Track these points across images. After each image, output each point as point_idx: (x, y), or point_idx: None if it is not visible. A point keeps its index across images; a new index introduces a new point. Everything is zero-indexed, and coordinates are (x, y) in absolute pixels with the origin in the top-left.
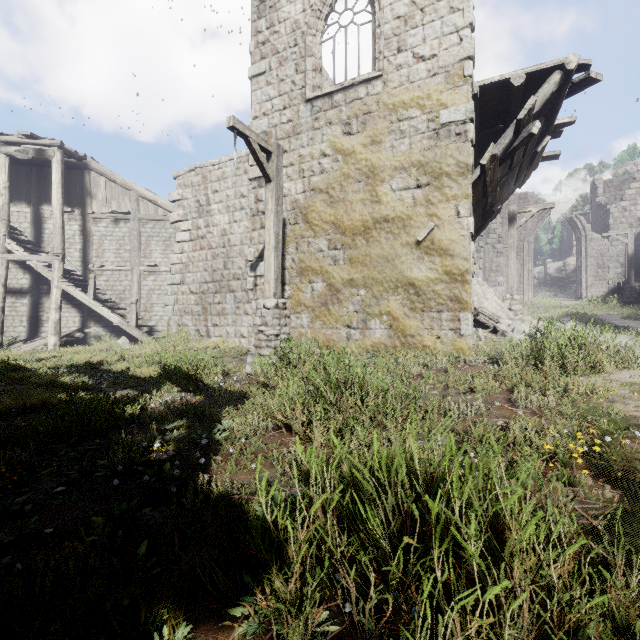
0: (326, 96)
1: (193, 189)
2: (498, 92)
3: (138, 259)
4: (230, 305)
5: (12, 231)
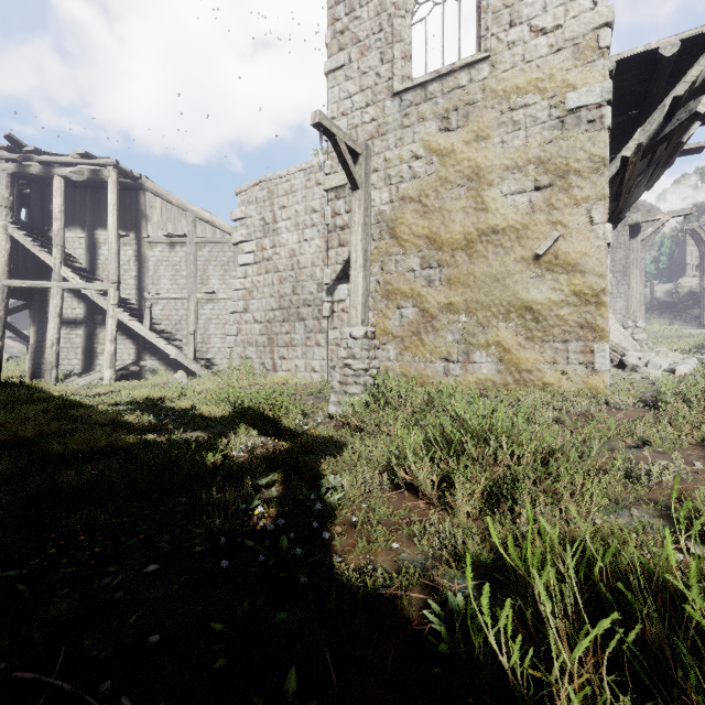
0: (418, 87)
1: (258, 206)
2: (639, 68)
3: (195, 286)
4: (299, 335)
5: (67, 258)
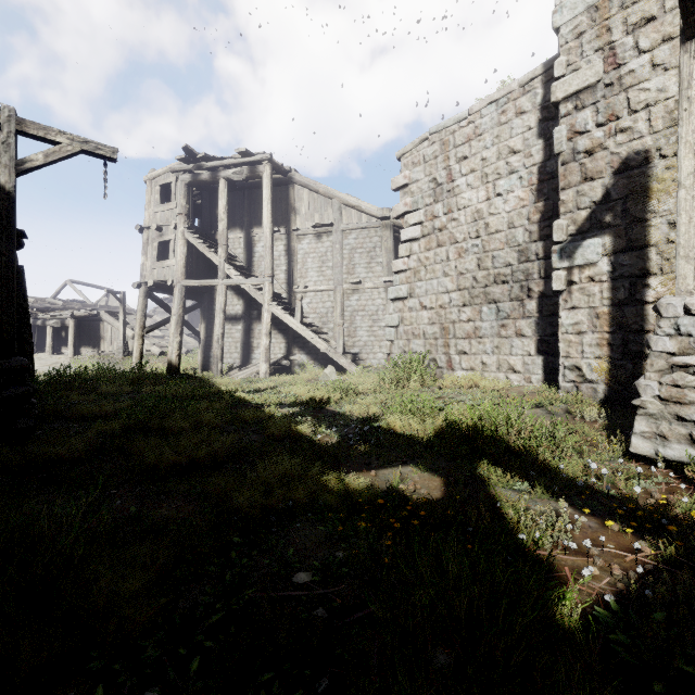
0: None
1: (426, 165)
2: None
3: (341, 276)
4: (488, 323)
5: (229, 257)
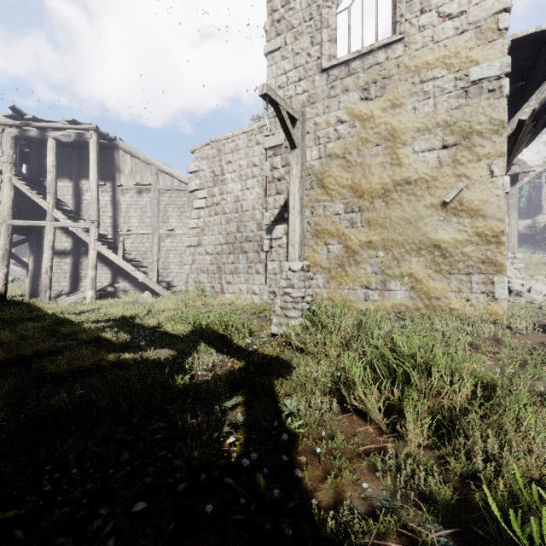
0: (342, 64)
1: (208, 161)
2: (529, 46)
3: (158, 224)
4: (242, 265)
5: (58, 202)
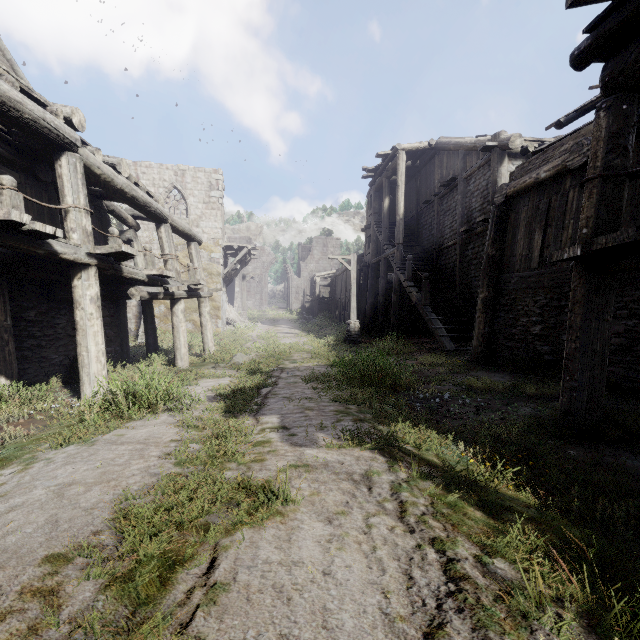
0: None
1: None
2: (231, 246)
3: None
4: None
5: None
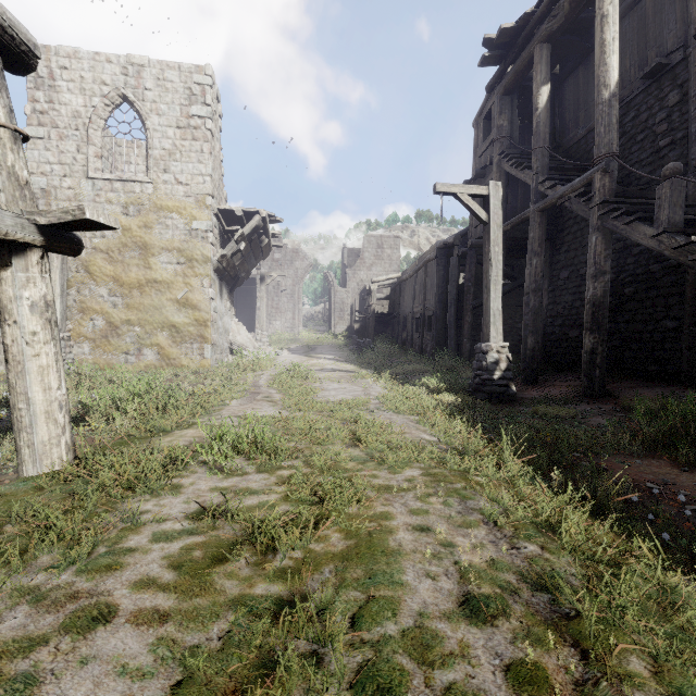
0: (107, 181)
1: None
2: (231, 213)
3: None
4: None
5: None
